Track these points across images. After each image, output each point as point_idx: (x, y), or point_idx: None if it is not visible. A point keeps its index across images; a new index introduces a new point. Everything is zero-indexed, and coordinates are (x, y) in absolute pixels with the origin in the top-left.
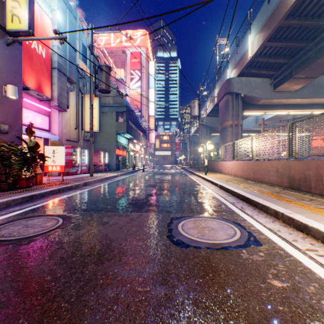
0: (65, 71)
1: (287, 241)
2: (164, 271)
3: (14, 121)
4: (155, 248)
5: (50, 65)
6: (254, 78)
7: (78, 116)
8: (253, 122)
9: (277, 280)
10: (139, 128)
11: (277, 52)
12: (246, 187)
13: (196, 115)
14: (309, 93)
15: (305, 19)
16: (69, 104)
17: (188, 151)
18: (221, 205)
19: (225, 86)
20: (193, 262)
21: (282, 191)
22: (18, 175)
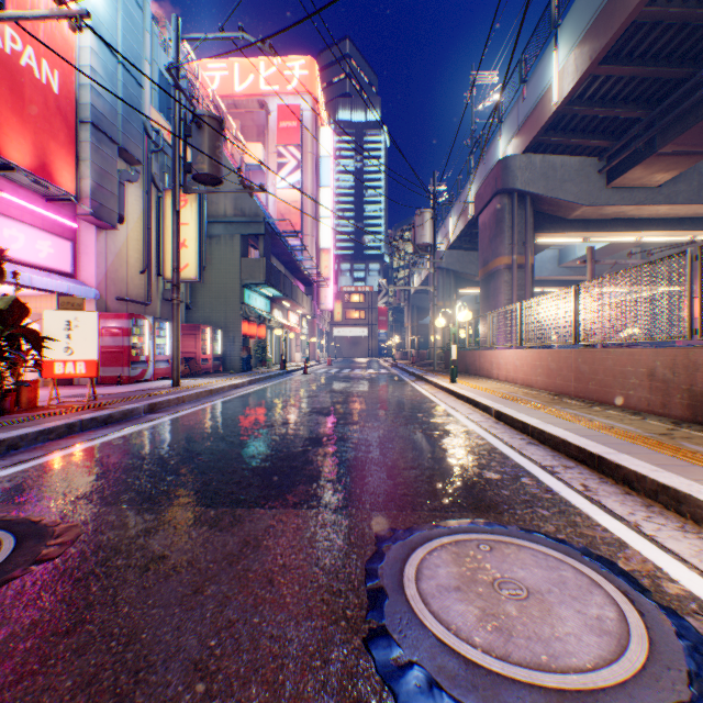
0: (112, 131)
1: None
2: None
3: None
4: None
5: (72, 112)
6: (562, 157)
7: (148, 243)
8: (554, 262)
9: None
10: (297, 276)
11: (620, 93)
12: (572, 419)
13: (428, 243)
14: (690, 193)
15: (695, 5)
16: (124, 212)
17: (406, 327)
18: (520, 477)
19: (495, 176)
20: None
21: (677, 432)
22: None
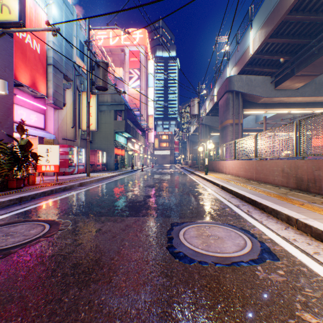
0: (61, 68)
1: (307, 254)
2: (163, 299)
3: (4, 118)
4: (153, 264)
5: (45, 61)
6: (255, 76)
7: (75, 114)
8: (253, 121)
9: (309, 312)
10: (138, 128)
11: (278, 49)
12: (250, 188)
13: (196, 113)
14: (311, 92)
15: (308, 14)
16: (65, 102)
17: (187, 150)
18: (225, 208)
19: (225, 84)
20: (199, 284)
21: (289, 193)
22: (8, 175)
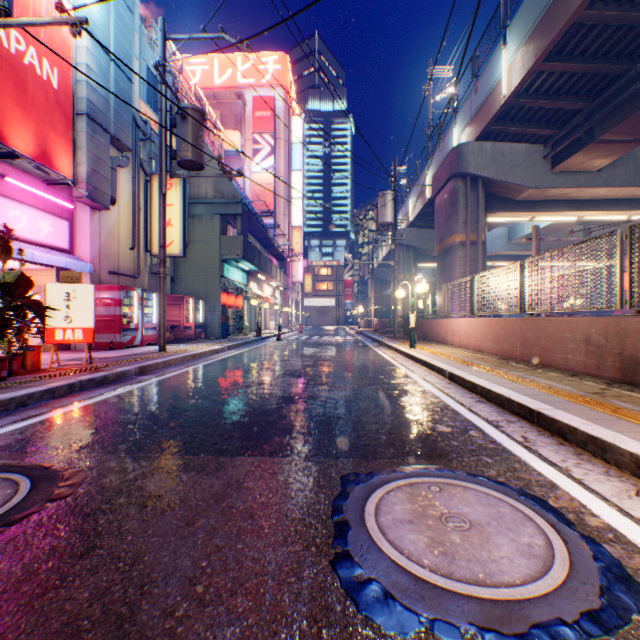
0: (105, 122)
1: None
2: None
3: None
4: (292, 639)
5: (70, 105)
6: (511, 144)
7: (137, 222)
8: (504, 239)
9: None
10: (271, 252)
11: (562, 87)
12: (517, 380)
13: (389, 222)
14: (626, 177)
15: (629, 9)
16: (115, 195)
17: (370, 298)
18: (468, 430)
19: (450, 162)
20: None
21: (608, 391)
22: None
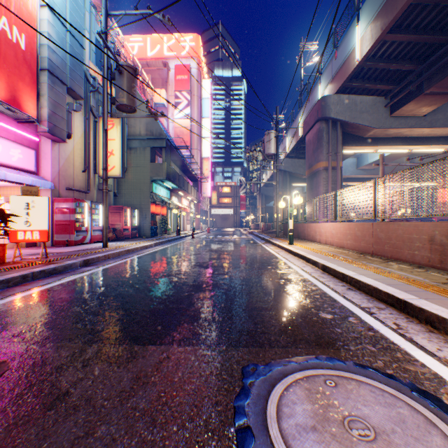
0: (62, 76)
1: None
2: None
3: None
4: None
5: (35, 63)
6: (361, 97)
7: (88, 152)
8: (353, 166)
9: None
10: (187, 175)
11: (400, 53)
12: (377, 271)
13: (273, 153)
14: (444, 120)
15: None
16: (71, 131)
17: (258, 208)
18: (347, 317)
19: (317, 109)
20: None
21: None
22: None
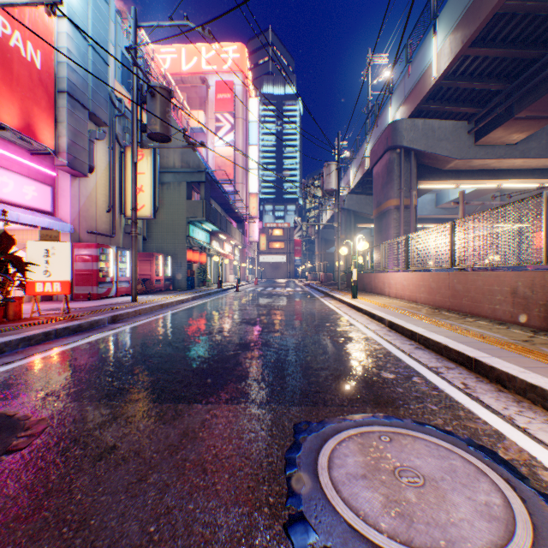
0: (83, 99)
1: None
2: None
3: None
4: None
5: (52, 84)
6: (439, 121)
7: (113, 188)
8: (432, 204)
9: None
10: (230, 215)
11: (485, 70)
12: (451, 328)
13: (333, 188)
14: (539, 149)
15: None
16: (93, 164)
17: (316, 255)
18: (411, 376)
19: (386, 136)
20: None
21: (536, 339)
22: None
